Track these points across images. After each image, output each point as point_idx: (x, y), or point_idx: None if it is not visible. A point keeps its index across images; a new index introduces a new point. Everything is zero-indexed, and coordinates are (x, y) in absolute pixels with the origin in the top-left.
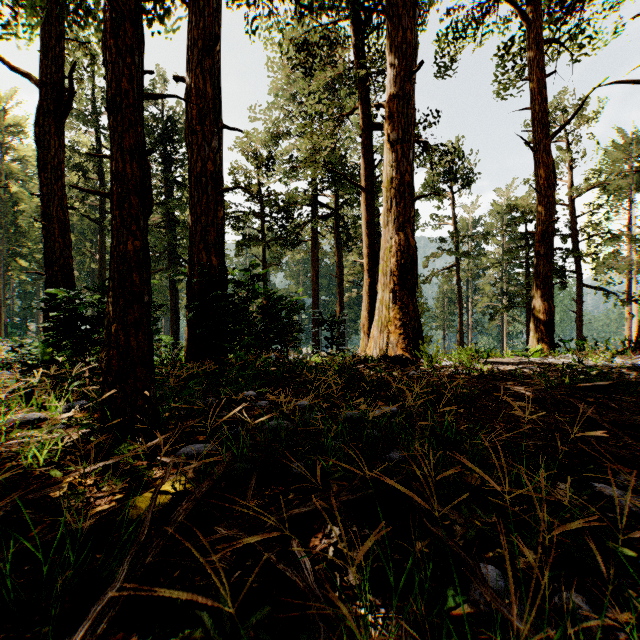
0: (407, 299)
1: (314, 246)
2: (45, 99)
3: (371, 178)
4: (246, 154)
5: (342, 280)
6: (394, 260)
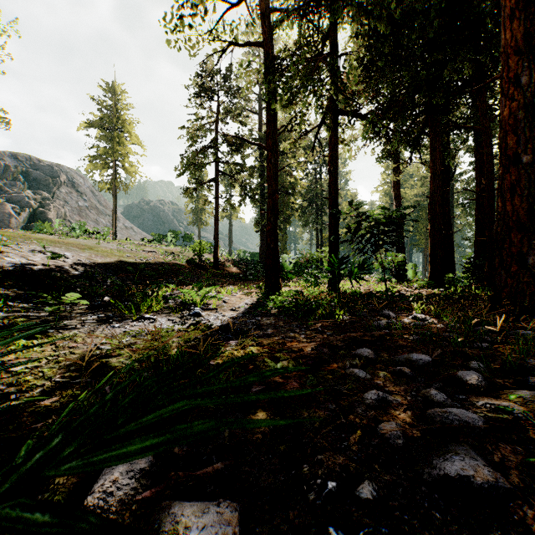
0: None
1: None
2: (442, 175)
3: None
4: None
5: None
6: None
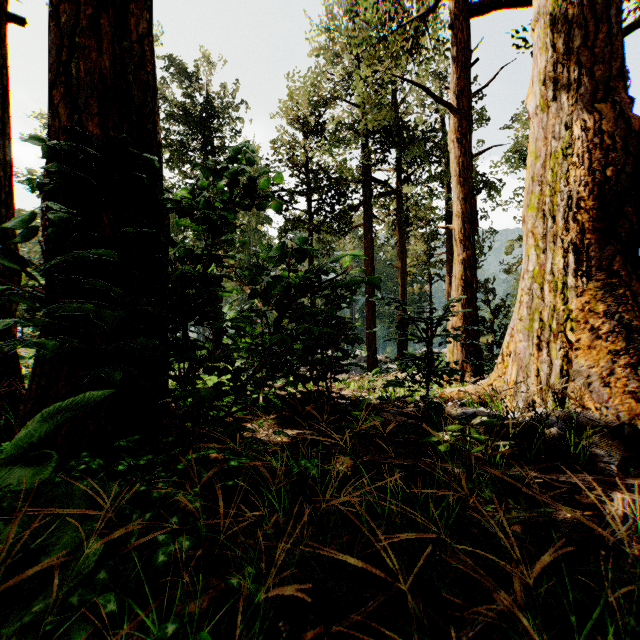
0: (622, 264)
1: (370, 230)
2: None
3: (466, 93)
4: (288, 122)
5: (404, 271)
6: (581, 172)
